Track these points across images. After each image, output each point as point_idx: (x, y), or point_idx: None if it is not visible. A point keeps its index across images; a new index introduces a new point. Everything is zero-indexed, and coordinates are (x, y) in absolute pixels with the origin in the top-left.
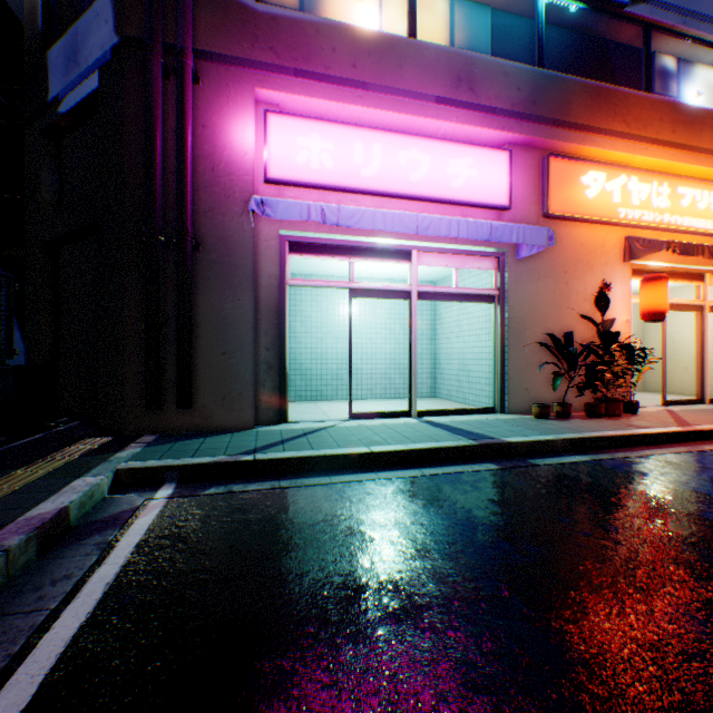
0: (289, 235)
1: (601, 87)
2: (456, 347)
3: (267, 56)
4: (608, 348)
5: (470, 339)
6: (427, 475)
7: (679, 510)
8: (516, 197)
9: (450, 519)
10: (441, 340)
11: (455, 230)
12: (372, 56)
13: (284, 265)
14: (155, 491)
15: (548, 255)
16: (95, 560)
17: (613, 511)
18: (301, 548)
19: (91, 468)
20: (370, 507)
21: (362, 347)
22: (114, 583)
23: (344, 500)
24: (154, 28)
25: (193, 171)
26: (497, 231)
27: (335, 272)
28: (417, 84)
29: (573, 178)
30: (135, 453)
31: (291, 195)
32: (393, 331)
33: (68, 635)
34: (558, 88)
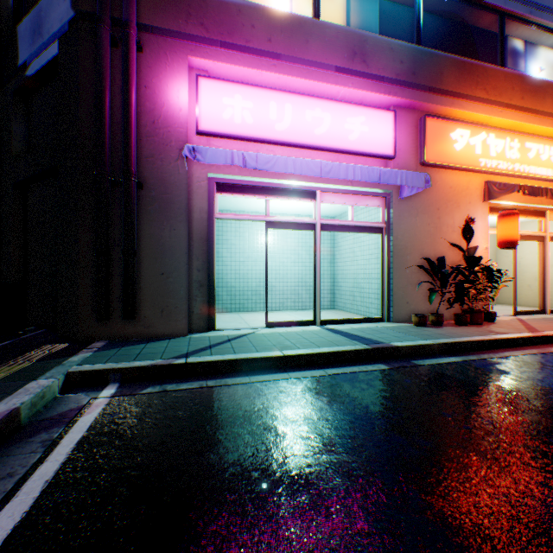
0: (216, 177)
1: (466, 62)
2: (351, 268)
3: (198, 30)
4: (473, 269)
5: (362, 262)
6: (330, 374)
7: (541, 405)
8: (399, 149)
9: (351, 415)
10: (339, 263)
11: (351, 173)
12: (284, 32)
13: (212, 202)
14: (100, 391)
15: (425, 195)
16: (38, 458)
17: (486, 406)
18: (223, 444)
19: (46, 371)
20: (283, 404)
21: (276, 268)
22: (52, 480)
23: (261, 398)
24: (103, 4)
25: (136, 123)
26: (385, 175)
27: (255, 209)
28: (320, 56)
29: (444, 134)
30: (85, 358)
31: (218, 145)
32: (301, 256)
33: (0, 537)
34: (433, 62)
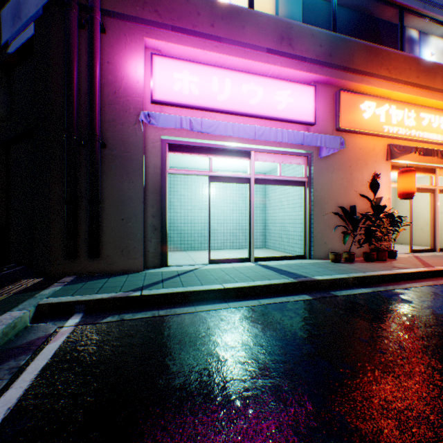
0: (168, 139)
1: (373, 46)
2: (279, 215)
3: (153, 16)
4: (378, 216)
5: (288, 210)
6: (263, 304)
7: (441, 330)
8: (318, 117)
9: (282, 341)
10: (269, 211)
11: (280, 136)
12: (224, 19)
13: (165, 160)
14: (66, 320)
15: (339, 155)
16: (3, 385)
17: (396, 332)
18: (170, 369)
19: (19, 303)
20: (223, 331)
21: (218, 215)
22: (14, 407)
23: (205, 326)
24: None
25: (100, 93)
26: (307, 138)
27: (200, 166)
28: (254, 39)
29: (355, 105)
30: (55, 291)
31: (169, 112)
32: (238, 205)
33: None
34: (346, 46)
